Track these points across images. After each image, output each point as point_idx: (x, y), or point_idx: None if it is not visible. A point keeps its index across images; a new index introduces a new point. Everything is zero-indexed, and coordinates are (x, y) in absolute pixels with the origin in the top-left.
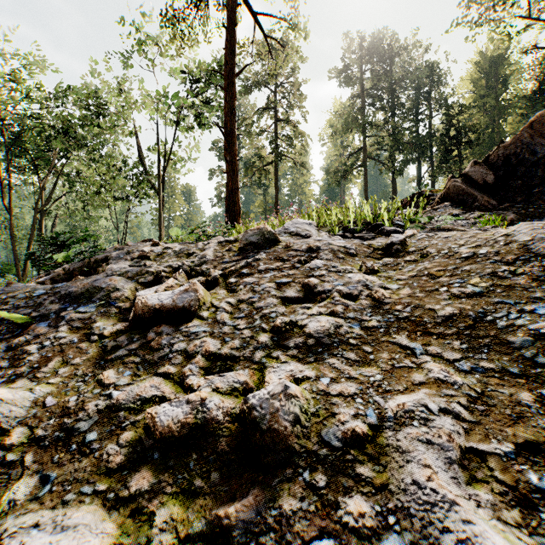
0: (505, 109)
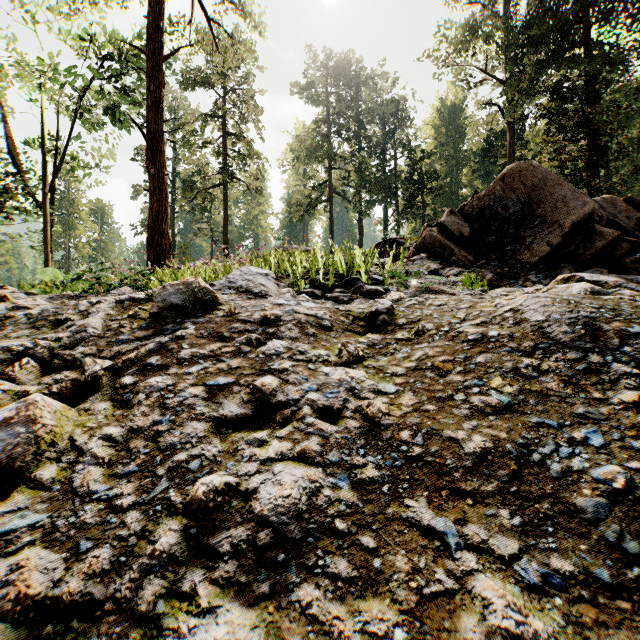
0: (462, 160)
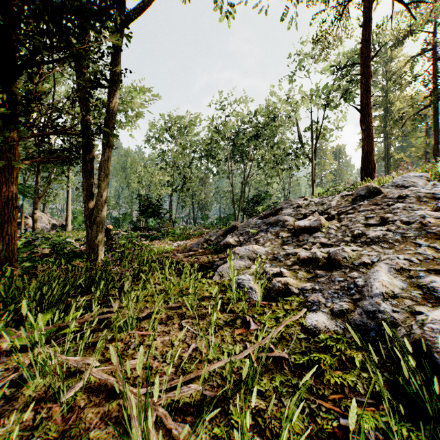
0: None
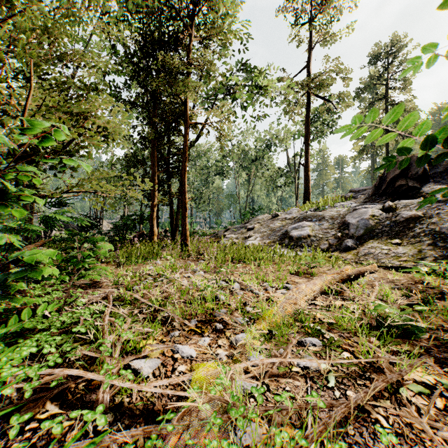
0: None
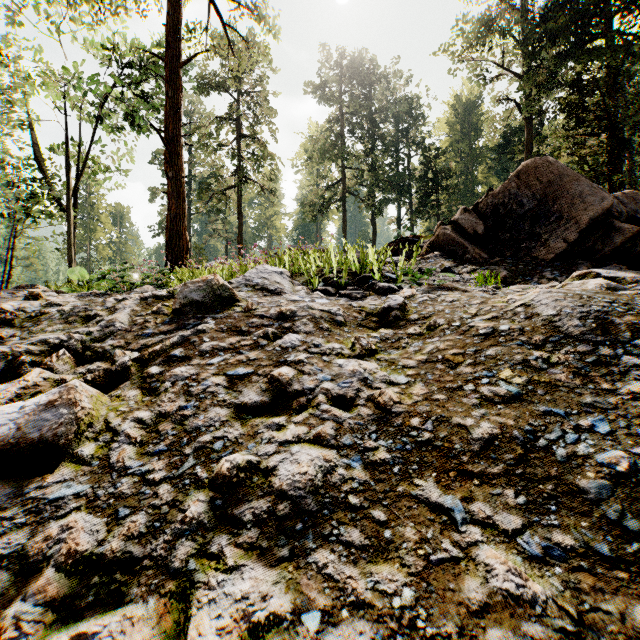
0: (477, 157)
